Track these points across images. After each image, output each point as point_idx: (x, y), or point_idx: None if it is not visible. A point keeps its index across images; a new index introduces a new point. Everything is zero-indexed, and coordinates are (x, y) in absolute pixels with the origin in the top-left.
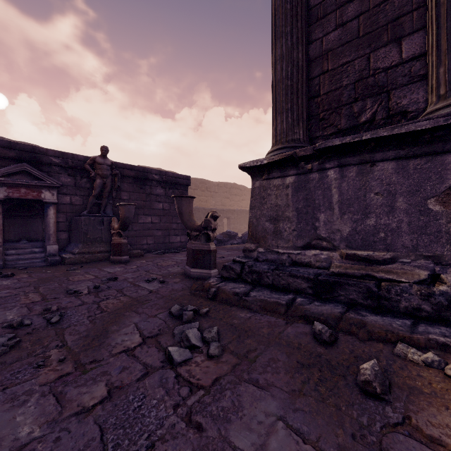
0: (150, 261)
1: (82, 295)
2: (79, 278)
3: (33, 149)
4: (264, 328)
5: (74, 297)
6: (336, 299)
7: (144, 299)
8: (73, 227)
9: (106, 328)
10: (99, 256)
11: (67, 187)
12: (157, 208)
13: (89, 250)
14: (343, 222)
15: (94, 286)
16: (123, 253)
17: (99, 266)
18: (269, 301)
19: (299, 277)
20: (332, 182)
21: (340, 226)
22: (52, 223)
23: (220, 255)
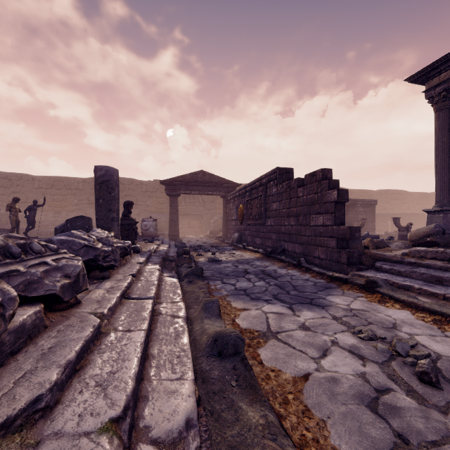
0: None
1: None
2: None
3: None
4: None
5: None
6: None
7: None
8: None
9: None
10: None
11: None
12: (360, 218)
13: None
14: None
15: None
16: None
17: None
18: None
19: None
20: None
21: None
22: None
23: None
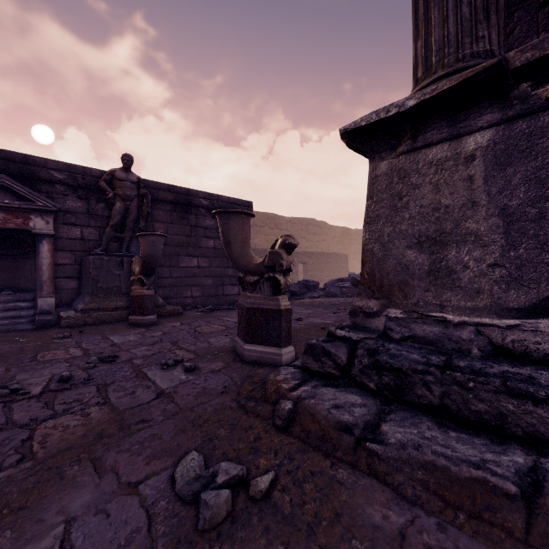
0: (186, 324)
1: (21, 400)
2: (53, 356)
3: (25, 158)
4: None
5: (0, 406)
6: None
7: (135, 418)
8: (82, 271)
9: None
10: (114, 315)
11: (76, 215)
12: (206, 246)
13: (100, 305)
14: None
15: (59, 377)
16: (146, 310)
17: (106, 331)
18: (456, 476)
19: (546, 403)
20: None
21: None
22: (46, 265)
23: (296, 315)
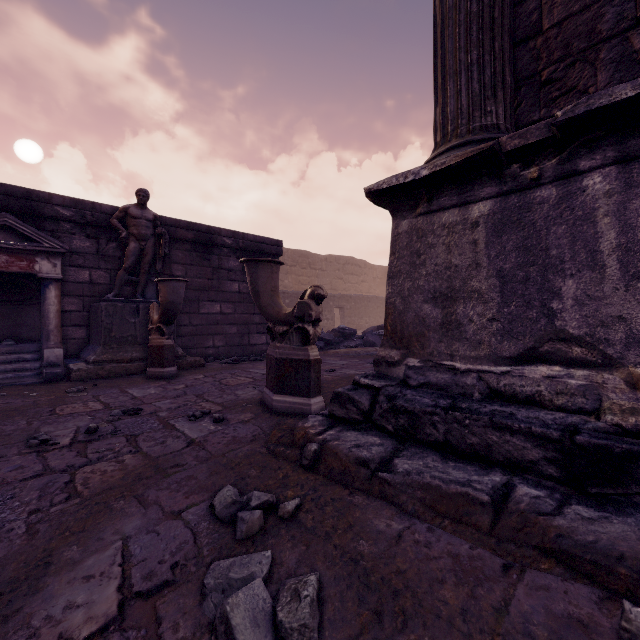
0: (210, 377)
1: (53, 450)
2: (73, 409)
3: (27, 193)
4: (447, 585)
5: (34, 455)
6: (636, 500)
7: (170, 463)
8: (92, 319)
9: (51, 554)
10: (130, 367)
11: (84, 256)
12: (230, 290)
13: (114, 357)
14: (634, 297)
15: (87, 429)
16: (166, 362)
17: (123, 385)
18: (446, 492)
19: (518, 433)
20: (599, 203)
21: (625, 308)
22: (53, 313)
23: (329, 366)
